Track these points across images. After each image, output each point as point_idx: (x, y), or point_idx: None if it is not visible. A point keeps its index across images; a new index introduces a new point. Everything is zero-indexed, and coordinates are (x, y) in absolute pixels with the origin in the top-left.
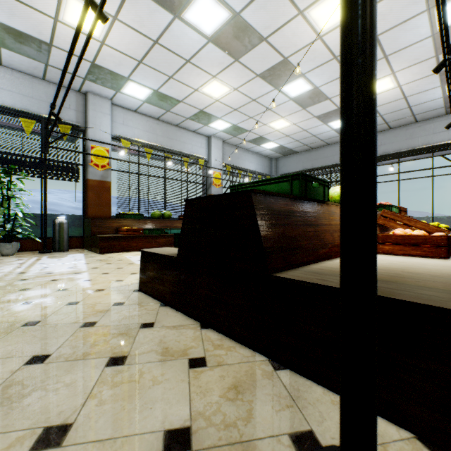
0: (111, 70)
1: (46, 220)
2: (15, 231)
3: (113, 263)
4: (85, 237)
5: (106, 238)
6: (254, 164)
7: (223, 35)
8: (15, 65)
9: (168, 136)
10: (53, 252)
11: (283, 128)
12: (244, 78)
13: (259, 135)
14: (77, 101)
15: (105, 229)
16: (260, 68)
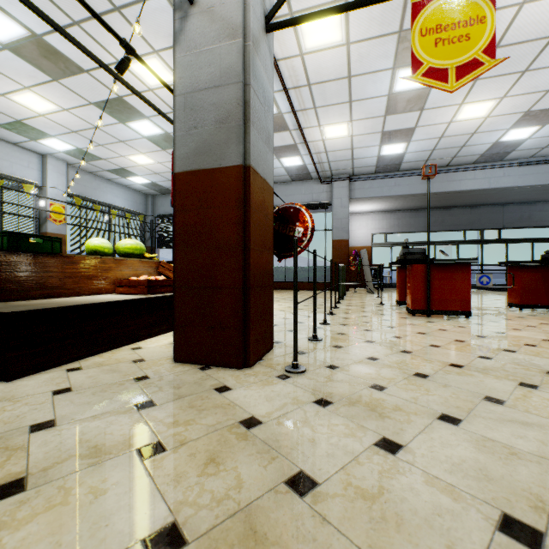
0: None
1: None
2: None
3: None
4: None
5: None
6: (121, 199)
7: (25, 49)
8: None
9: None
10: None
11: (148, 164)
12: (75, 101)
13: (121, 166)
14: None
15: None
16: (92, 97)
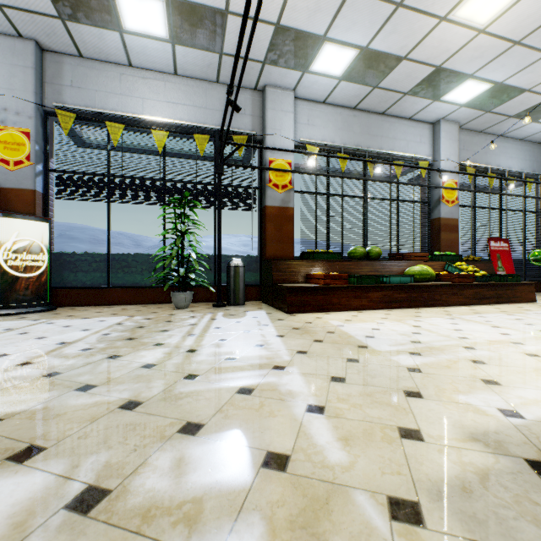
0: (301, 30)
1: (220, 262)
2: (189, 277)
3: (327, 342)
4: (263, 285)
5: (295, 289)
6: (515, 160)
7: None
8: (189, 69)
9: (369, 132)
10: (228, 306)
11: None
12: None
13: None
14: (253, 103)
15: (289, 275)
16: None
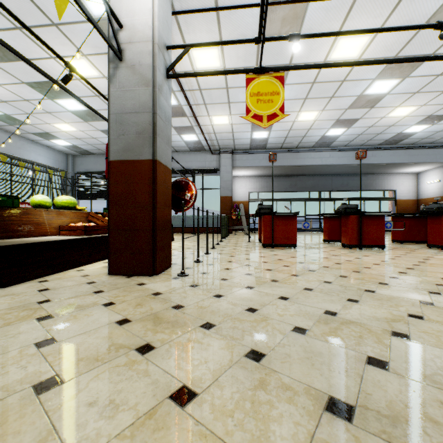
0: None
1: None
2: None
3: None
4: None
5: None
6: (44, 157)
7: None
8: None
9: None
10: None
11: (71, 131)
12: (8, 80)
13: (45, 131)
14: None
15: None
16: (25, 78)
